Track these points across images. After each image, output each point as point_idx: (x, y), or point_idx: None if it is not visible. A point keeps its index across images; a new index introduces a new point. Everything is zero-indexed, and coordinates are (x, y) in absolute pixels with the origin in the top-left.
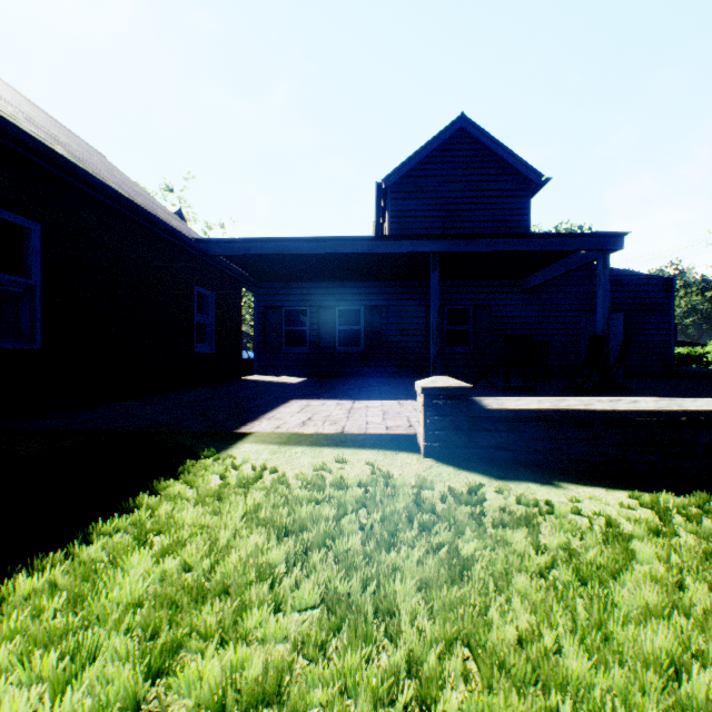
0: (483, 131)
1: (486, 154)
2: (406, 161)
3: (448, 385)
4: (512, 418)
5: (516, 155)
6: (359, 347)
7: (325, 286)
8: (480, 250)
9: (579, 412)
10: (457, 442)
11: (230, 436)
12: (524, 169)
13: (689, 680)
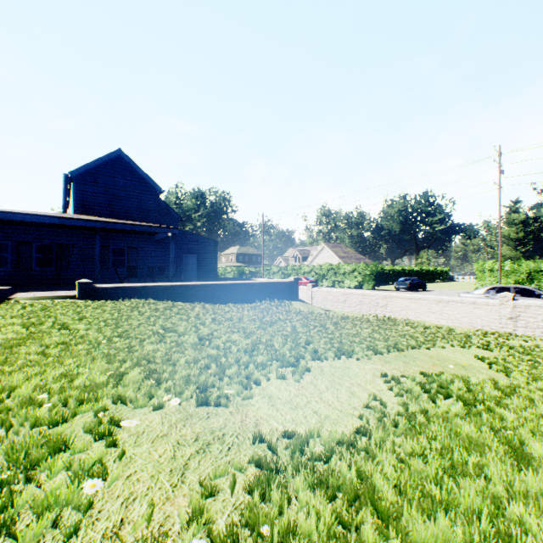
0: (132, 160)
1: (135, 170)
2: (86, 165)
3: (86, 281)
4: (105, 289)
5: (150, 176)
6: (53, 268)
7: (25, 229)
8: (119, 229)
9: (122, 287)
10: (89, 295)
11: (5, 300)
12: (154, 184)
13: (97, 303)
